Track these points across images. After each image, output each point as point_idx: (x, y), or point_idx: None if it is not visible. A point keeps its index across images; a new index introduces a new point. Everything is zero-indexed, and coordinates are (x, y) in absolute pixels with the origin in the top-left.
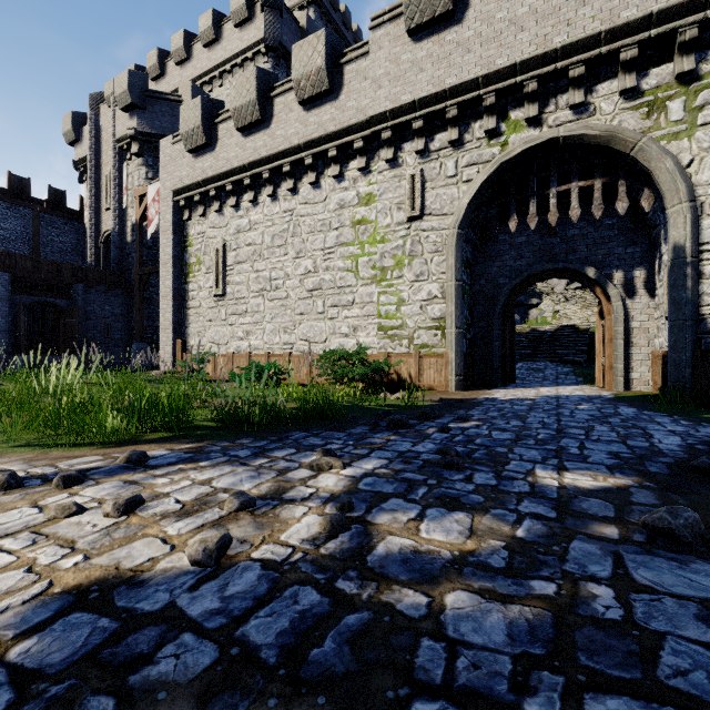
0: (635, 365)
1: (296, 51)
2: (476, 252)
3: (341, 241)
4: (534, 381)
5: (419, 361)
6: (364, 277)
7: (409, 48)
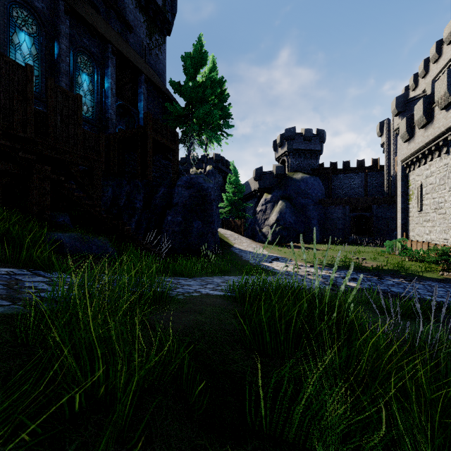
0: None
1: (435, 86)
2: None
3: None
4: None
5: None
6: None
7: None
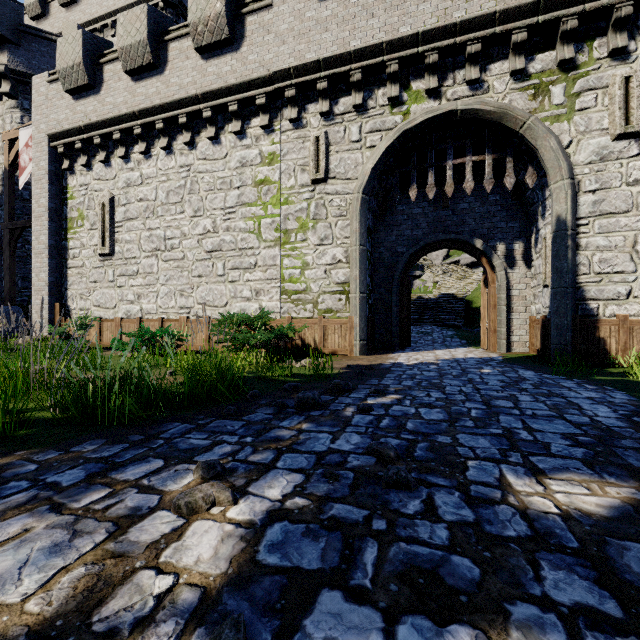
0: (515, 329)
1: None
2: (376, 221)
3: (242, 200)
4: (425, 343)
5: (324, 325)
6: (267, 239)
7: (314, 5)
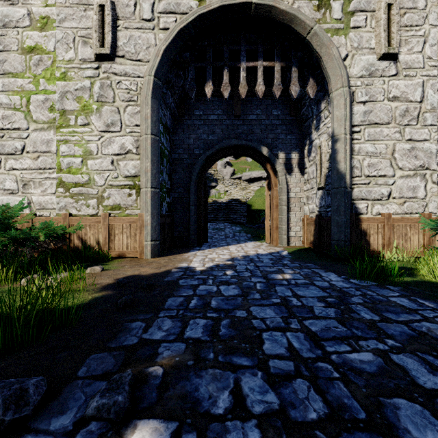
0: (292, 226)
1: None
2: (175, 122)
3: (4, 69)
4: (220, 238)
5: (110, 224)
6: (38, 120)
7: None
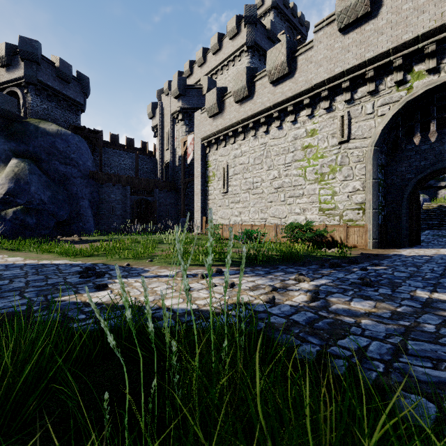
0: None
1: (269, 55)
2: (388, 158)
3: (295, 159)
4: (437, 244)
5: (347, 229)
6: (310, 179)
7: (340, 39)
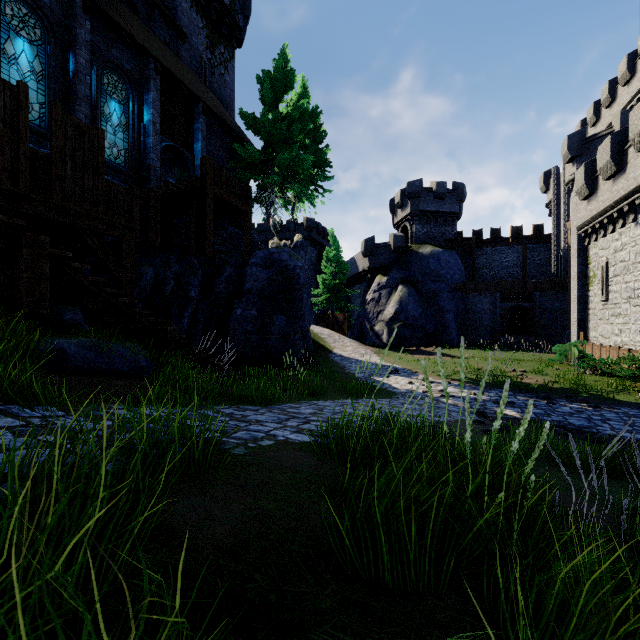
0: None
1: (630, 118)
2: None
3: None
4: None
5: None
6: None
7: None
